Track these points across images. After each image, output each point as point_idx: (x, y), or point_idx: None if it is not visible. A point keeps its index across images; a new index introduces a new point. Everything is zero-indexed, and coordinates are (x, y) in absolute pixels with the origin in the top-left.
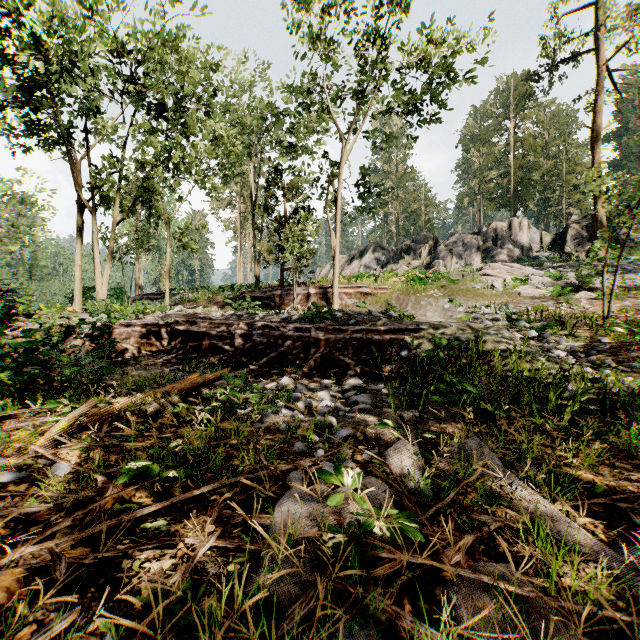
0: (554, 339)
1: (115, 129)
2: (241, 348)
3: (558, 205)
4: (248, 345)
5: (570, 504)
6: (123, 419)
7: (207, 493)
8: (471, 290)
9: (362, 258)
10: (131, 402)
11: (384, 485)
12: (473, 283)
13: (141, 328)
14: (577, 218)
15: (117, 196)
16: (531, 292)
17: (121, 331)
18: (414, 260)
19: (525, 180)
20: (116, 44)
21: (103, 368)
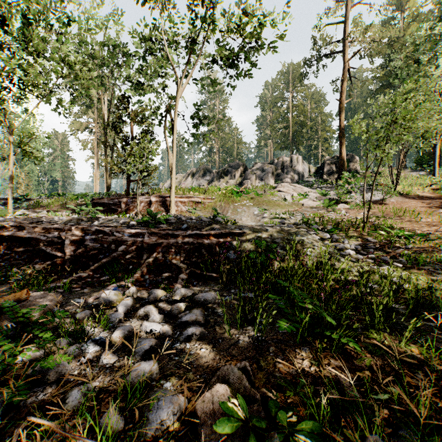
0: (340, 239)
1: None
2: (72, 254)
3: (316, 150)
4: (80, 250)
5: None
6: None
7: None
8: (271, 201)
9: (194, 177)
10: None
11: None
12: (272, 196)
13: None
14: (329, 158)
15: None
16: (310, 203)
17: None
18: (231, 179)
19: (298, 132)
20: None
21: None
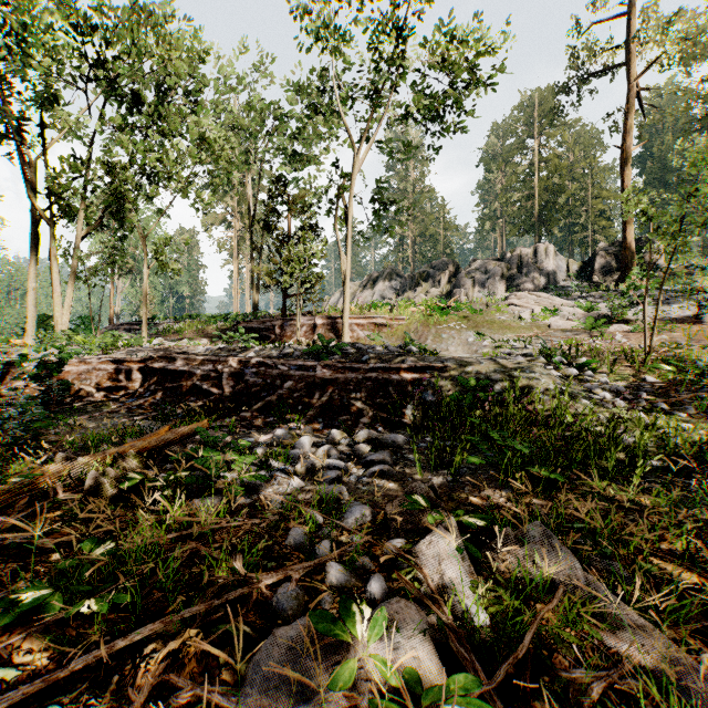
0: (596, 378)
1: (80, 124)
2: (230, 390)
3: (583, 231)
4: (239, 387)
5: (684, 629)
6: (49, 497)
7: (143, 637)
8: (497, 322)
9: (375, 285)
10: (66, 471)
11: (418, 608)
12: (499, 314)
13: (106, 366)
14: (605, 245)
15: (82, 205)
16: (562, 324)
17: (79, 369)
18: (433, 288)
19: (550, 204)
20: (78, 18)
21: (37, 421)
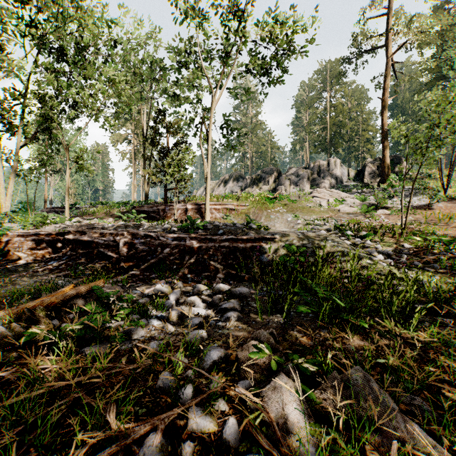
0: (373, 245)
1: (20, 67)
2: (125, 255)
3: (357, 151)
4: (131, 252)
5: None
6: None
7: None
8: (306, 207)
9: (227, 183)
10: None
11: None
12: (306, 202)
13: (34, 237)
14: (371, 160)
15: (21, 124)
16: (347, 209)
17: (14, 240)
18: (264, 185)
19: (337, 133)
20: None
21: None
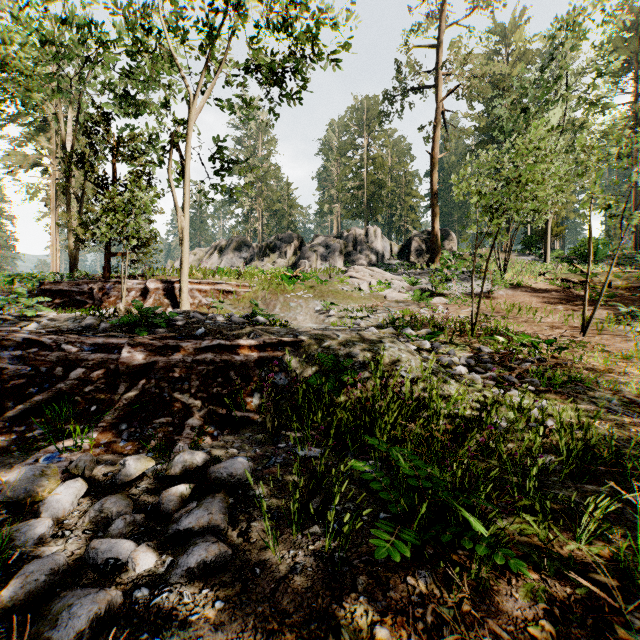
0: (444, 350)
1: None
2: None
3: (399, 221)
4: None
5: None
6: None
7: None
8: (340, 292)
9: (223, 252)
10: None
11: None
12: (341, 285)
13: None
14: (417, 233)
15: None
16: (396, 296)
17: None
18: (280, 259)
19: (376, 195)
20: None
21: None
